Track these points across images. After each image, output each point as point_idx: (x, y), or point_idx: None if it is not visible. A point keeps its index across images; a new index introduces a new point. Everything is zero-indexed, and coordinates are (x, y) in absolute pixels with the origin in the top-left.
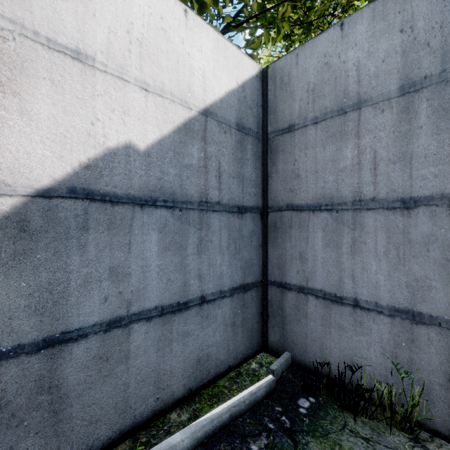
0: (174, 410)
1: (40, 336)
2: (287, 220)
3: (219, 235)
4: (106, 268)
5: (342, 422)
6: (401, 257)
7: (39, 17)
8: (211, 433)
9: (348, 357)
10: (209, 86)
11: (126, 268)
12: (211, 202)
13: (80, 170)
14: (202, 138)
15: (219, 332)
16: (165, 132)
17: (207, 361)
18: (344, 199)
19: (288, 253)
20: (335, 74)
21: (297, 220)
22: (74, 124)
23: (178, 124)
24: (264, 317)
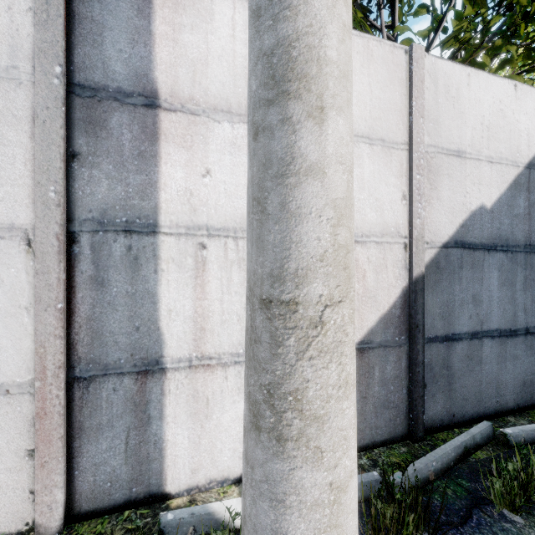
0: (508, 416)
1: (443, 333)
2: None
3: None
4: (470, 295)
5: None
6: None
7: (443, 138)
8: None
9: None
10: (531, 141)
11: (480, 296)
12: (533, 245)
13: (459, 229)
14: (526, 189)
15: None
16: (502, 191)
17: (530, 387)
18: None
19: None
20: None
21: None
22: (456, 199)
23: (510, 182)
24: None
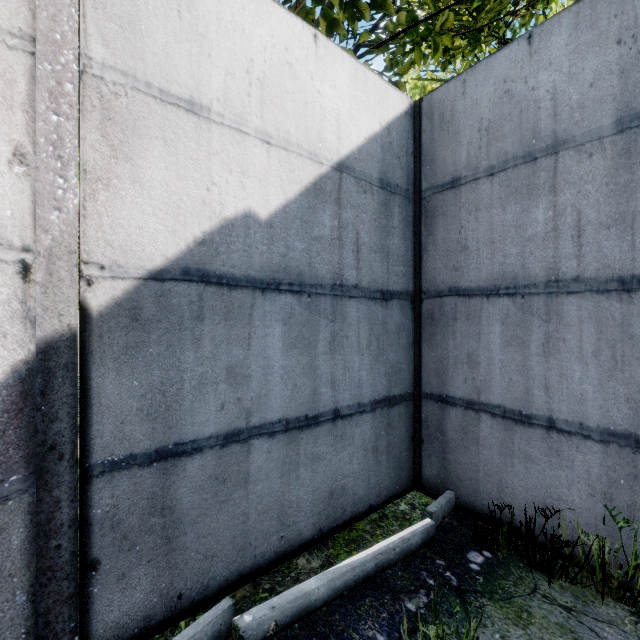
0: (301, 555)
1: (152, 446)
2: (449, 309)
3: (357, 329)
4: (223, 368)
5: (531, 584)
6: (618, 360)
7: (151, 66)
8: (353, 584)
9: (539, 499)
10: (344, 132)
11: (246, 368)
12: (348, 286)
13: (194, 247)
14: (336, 201)
15: (356, 459)
16: (291, 195)
17: (342, 496)
18: (533, 279)
19: (451, 355)
20: (519, 106)
21: (463, 309)
22: (188, 191)
23: (307, 185)
24: (416, 443)
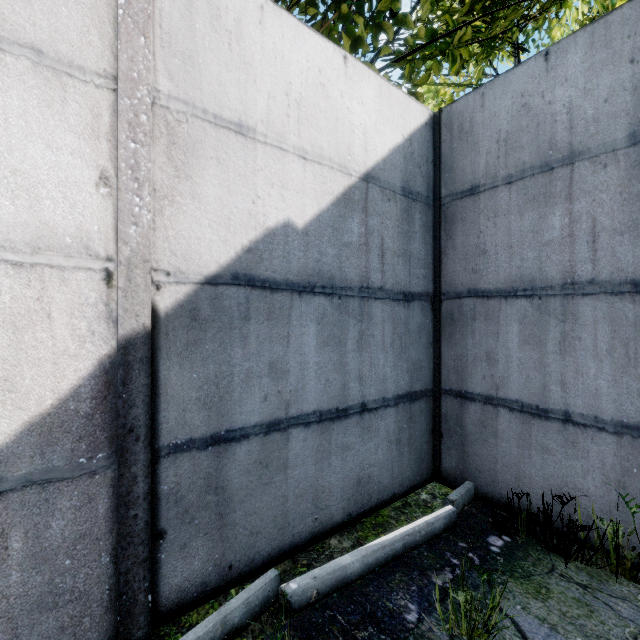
0: (332, 536)
1: (208, 432)
2: (468, 310)
3: (382, 328)
4: (266, 363)
5: (549, 565)
6: (631, 357)
7: (207, 94)
8: (383, 561)
9: (555, 488)
10: (370, 145)
11: (285, 364)
12: (373, 288)
13: (242, 254)
14: (363, 209)
15: (381, 450)
16: (323, 205)
17: (369, 484)
18: (549, 281)
19: (470, 353)
20: (536, 118)
21: (482, 310)
22: (237, 205)
23: (337, 195)
24: (435, 436)
